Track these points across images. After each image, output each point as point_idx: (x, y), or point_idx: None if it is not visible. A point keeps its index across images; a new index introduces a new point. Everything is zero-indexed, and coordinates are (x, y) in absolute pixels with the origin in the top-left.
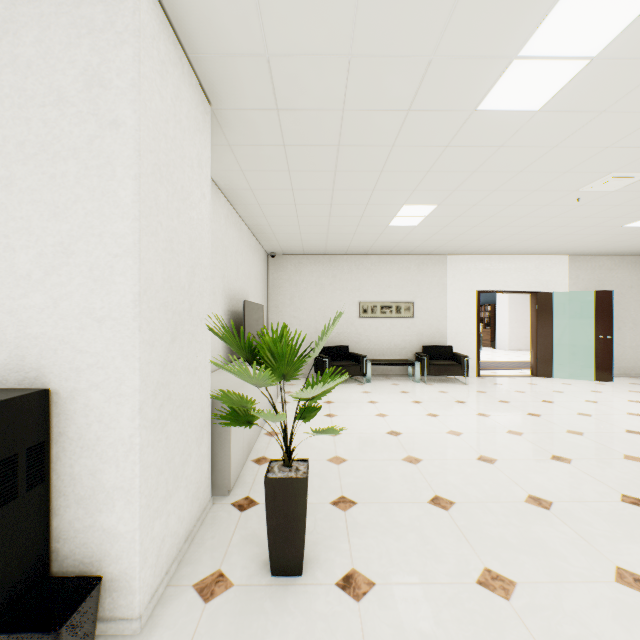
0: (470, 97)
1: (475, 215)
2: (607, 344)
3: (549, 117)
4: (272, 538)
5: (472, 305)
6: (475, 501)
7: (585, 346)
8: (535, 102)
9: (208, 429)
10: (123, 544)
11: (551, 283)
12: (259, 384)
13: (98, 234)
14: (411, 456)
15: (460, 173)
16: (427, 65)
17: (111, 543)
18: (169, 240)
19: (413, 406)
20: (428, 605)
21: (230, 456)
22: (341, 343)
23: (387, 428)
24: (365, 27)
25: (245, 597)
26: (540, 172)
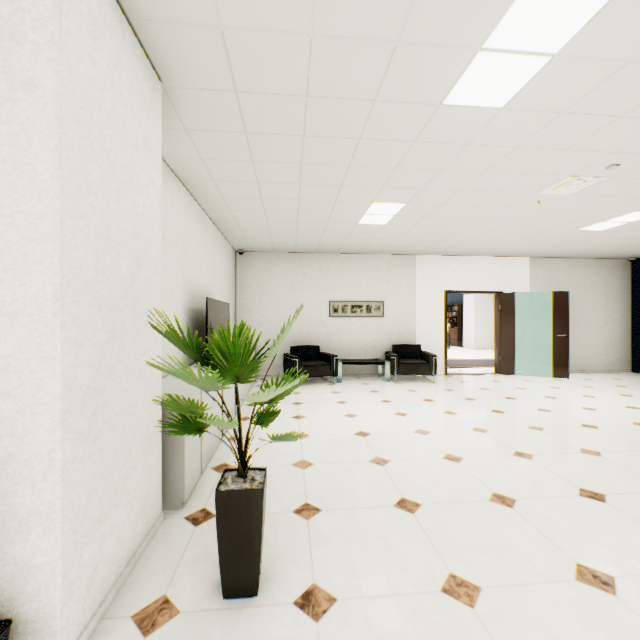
0: (436, 90)
1: (442, 215)
2: (564, 342)
3: (512, 116)
4: (224, 557)
5: (440, 305)
6: (441, 502)
7: (544, 344)
8: (499, 99)
9: (158, 437)
10: (41, 578)
11: (513, 284)
12: (207, 388)
13: (9, 214)
14: (379, 457)
15: (427, 171)
16: (392, 51)
17: (26, 578)
18: (105, 226)
19: (382, 405)
20: (391, 620)
21: (184, 465)
22: (312, 343)
23: (356, 429)
24: (326, 3)
25: (191, 626)
26: (504, 173)
